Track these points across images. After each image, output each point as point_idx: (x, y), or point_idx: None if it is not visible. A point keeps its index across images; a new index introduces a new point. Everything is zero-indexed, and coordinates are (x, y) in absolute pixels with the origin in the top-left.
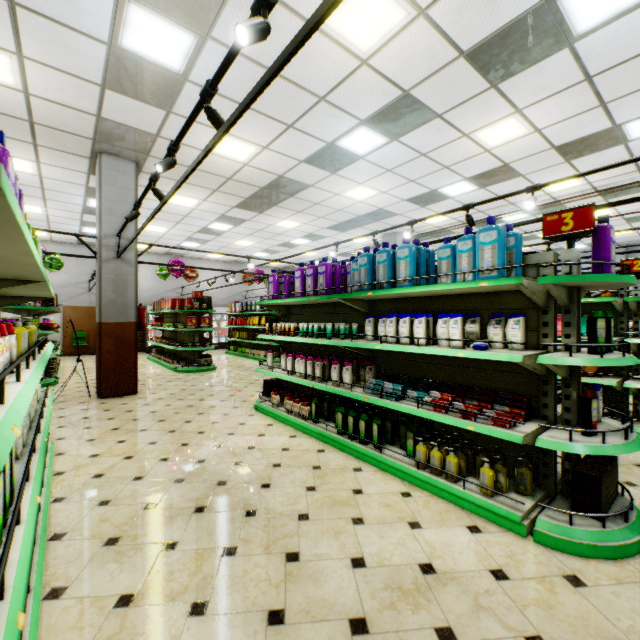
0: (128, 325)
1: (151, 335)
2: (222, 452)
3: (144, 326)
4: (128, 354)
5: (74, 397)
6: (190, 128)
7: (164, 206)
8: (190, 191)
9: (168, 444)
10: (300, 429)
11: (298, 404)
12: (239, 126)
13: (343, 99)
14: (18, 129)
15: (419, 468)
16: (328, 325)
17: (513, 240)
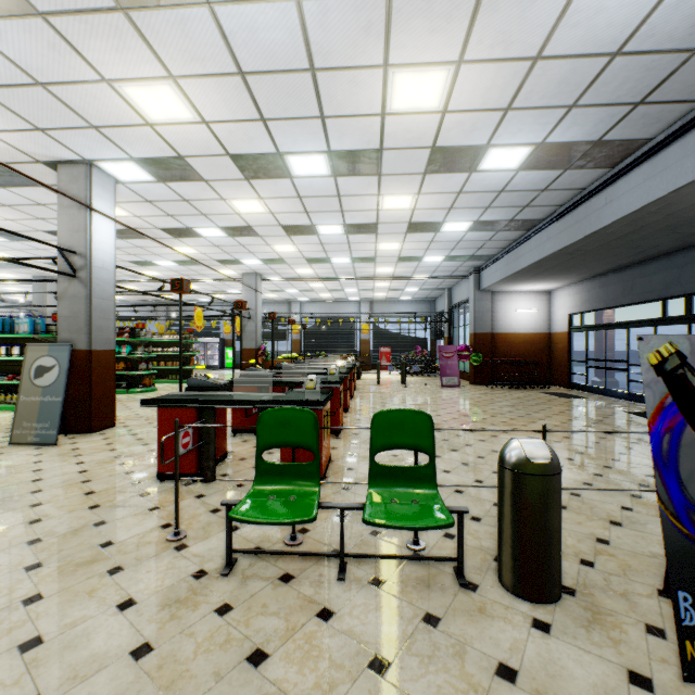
0: None
1: None
2: None
3: None
4: None
5: None
6: None
7: None
8: None
9: None
10: None
11: None
12: None
13: None
14: None
15: (3, 404)
16: None
17: (42, 321)
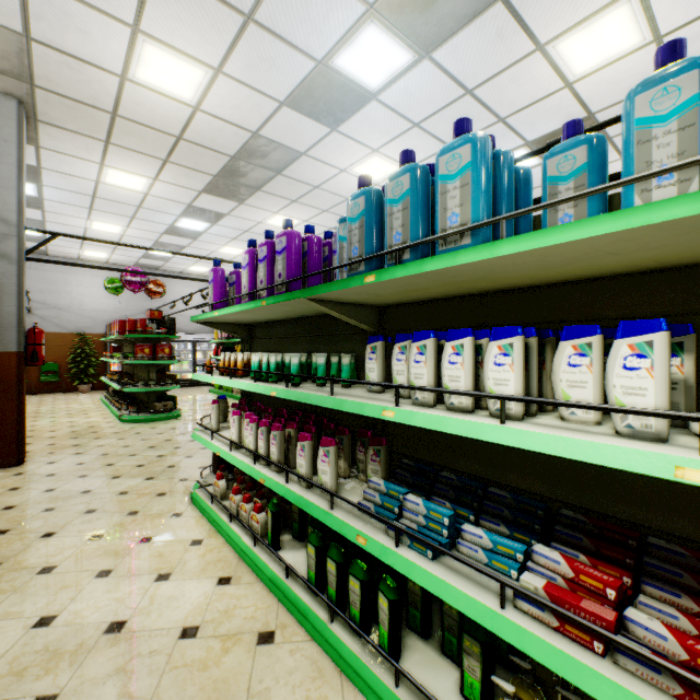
0: (4, 356)
1: (115, 369)
2: (36, 649)
3: (40, 358)
4: (4, 402)
5: None
6: (77, 19)
7: (102, 189)
8: (129, 162)
9: None
10: (245, 559)
11: (247, 505)
12: (161, 15)
13: None
14: None
15: None
16: (293, 357)
17: None
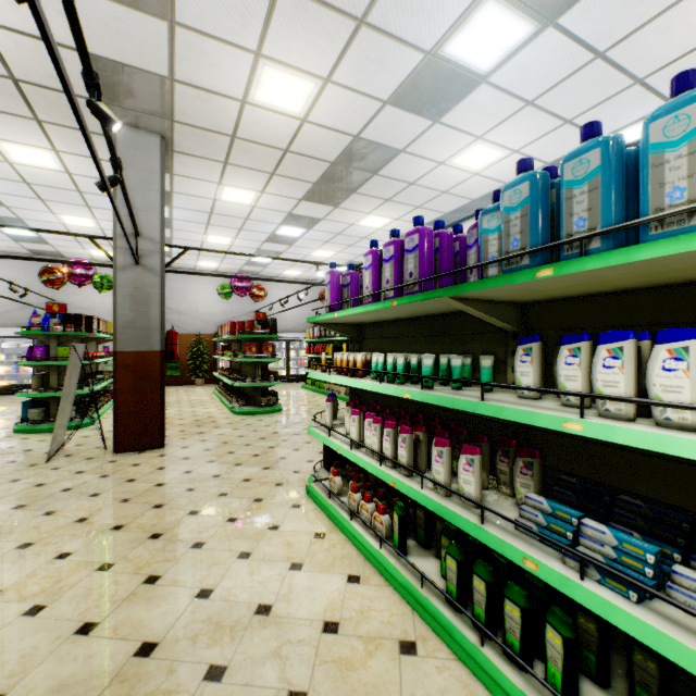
0: (151, 355)
1: (223, 365)
2: (202, 618)
3: (176, 356)
4: (151, 394)
5: (88, 448)
6: (211, 55)
7: (218, 206)
8: (241, 178)
9: (126, 574)
10: (370, 559)
11: (368, 505)
12: (280, 37)
13: None
14: (7, 96)
15: None
16: (425, 358)
17: None
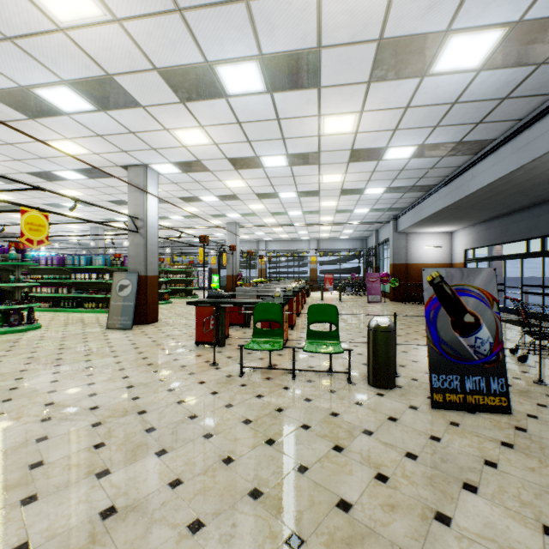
0: None
1: None
2: None
3: None
4: None
5: None
6: None
7: None
8: None
9: None
10: (46, 311)
11: (44, 304)
12: (10, 194)
13: (64, 198)
14: None
15: (87, 309)
16: (58, 276)
17: (108, 258)
